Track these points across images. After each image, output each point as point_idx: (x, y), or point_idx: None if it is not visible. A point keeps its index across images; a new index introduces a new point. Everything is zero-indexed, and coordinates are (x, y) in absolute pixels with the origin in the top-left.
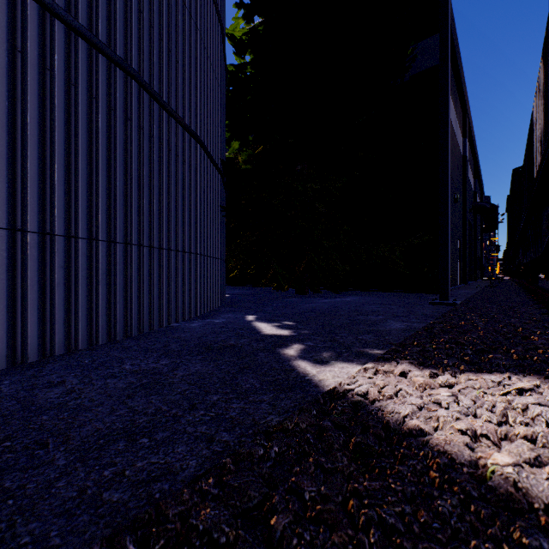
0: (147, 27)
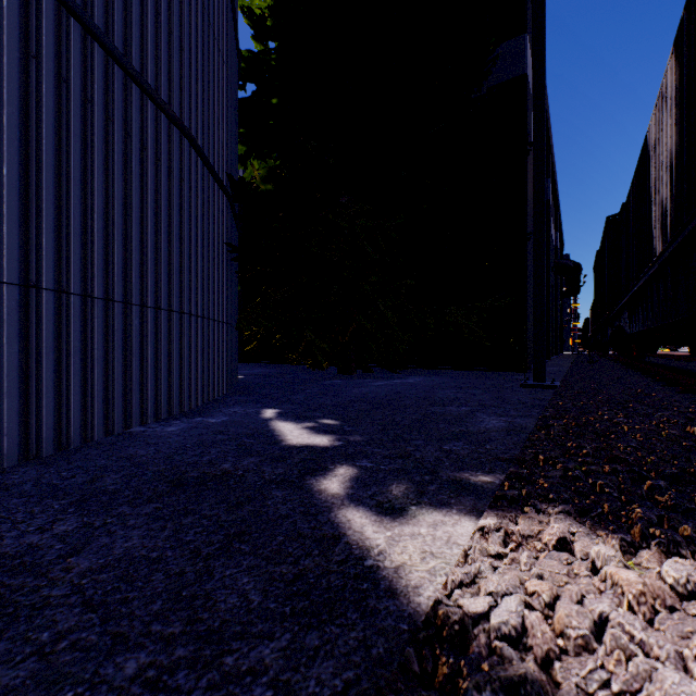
0: None
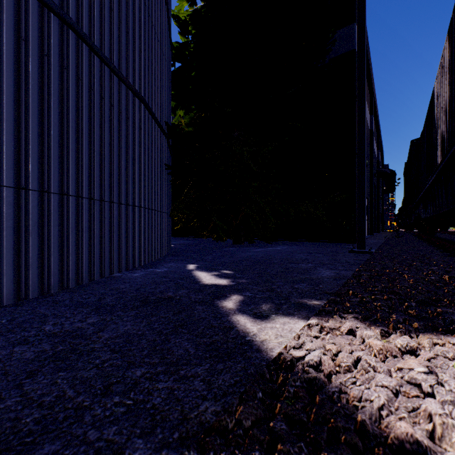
0: None
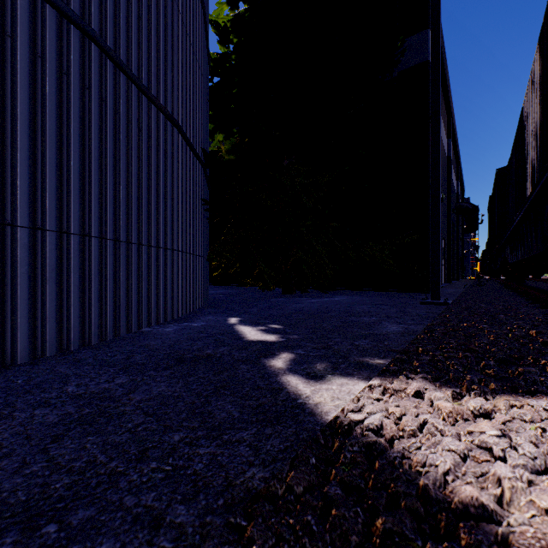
0: None
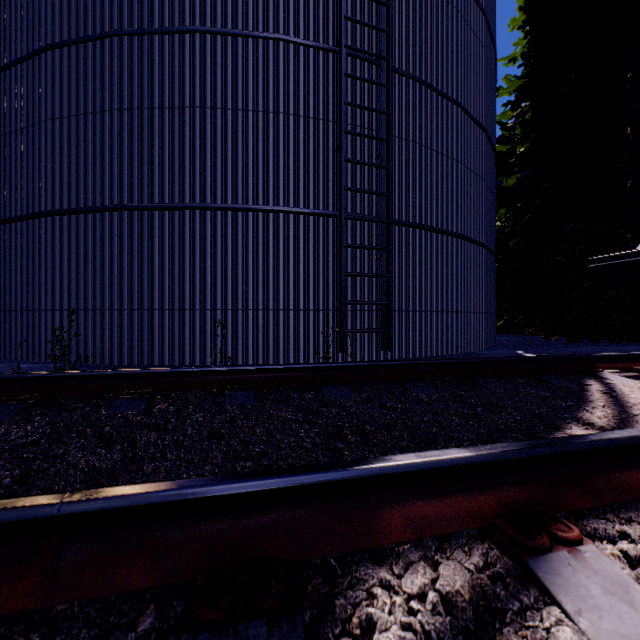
0: (463, 208)
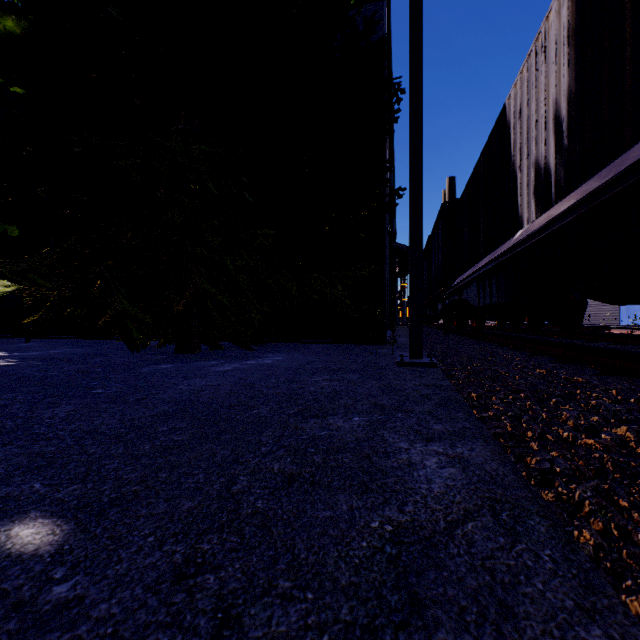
0: None
